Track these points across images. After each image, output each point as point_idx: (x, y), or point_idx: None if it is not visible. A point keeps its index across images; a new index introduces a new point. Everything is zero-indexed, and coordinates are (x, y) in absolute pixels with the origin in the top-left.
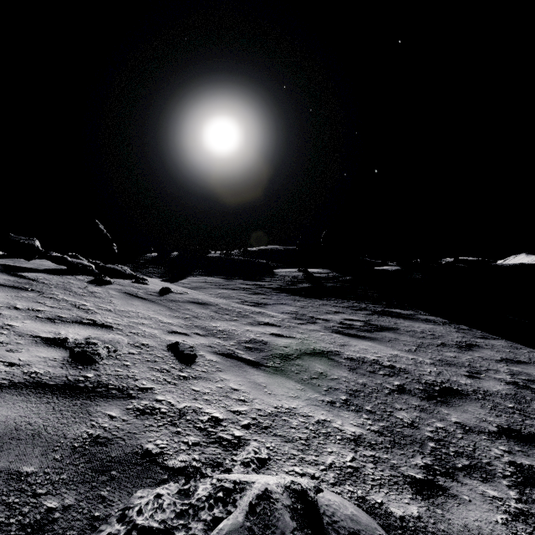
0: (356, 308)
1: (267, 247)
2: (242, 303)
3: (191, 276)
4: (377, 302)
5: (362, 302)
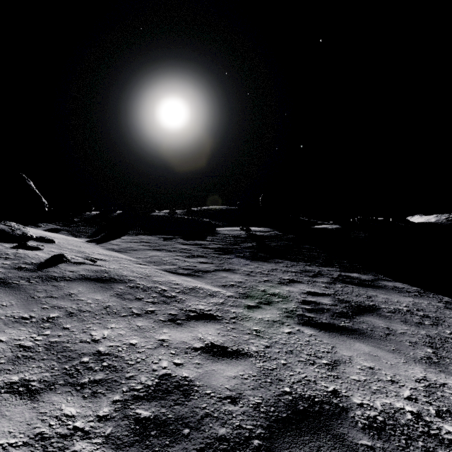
0: (311, 274)
1: (211, 207)
2: (174, 271)
3: (126, 235)
4: (328, 263)
5: (312, 264)
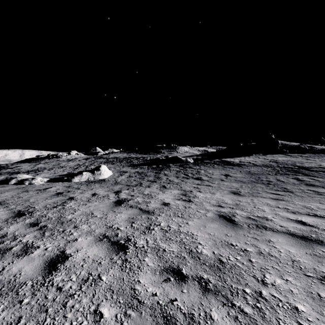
0: None
1: None
2: None
3: None
4: None
5: None
